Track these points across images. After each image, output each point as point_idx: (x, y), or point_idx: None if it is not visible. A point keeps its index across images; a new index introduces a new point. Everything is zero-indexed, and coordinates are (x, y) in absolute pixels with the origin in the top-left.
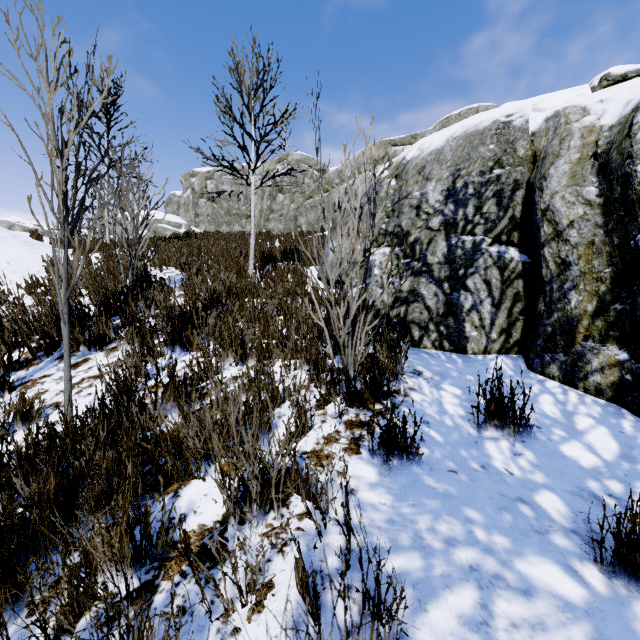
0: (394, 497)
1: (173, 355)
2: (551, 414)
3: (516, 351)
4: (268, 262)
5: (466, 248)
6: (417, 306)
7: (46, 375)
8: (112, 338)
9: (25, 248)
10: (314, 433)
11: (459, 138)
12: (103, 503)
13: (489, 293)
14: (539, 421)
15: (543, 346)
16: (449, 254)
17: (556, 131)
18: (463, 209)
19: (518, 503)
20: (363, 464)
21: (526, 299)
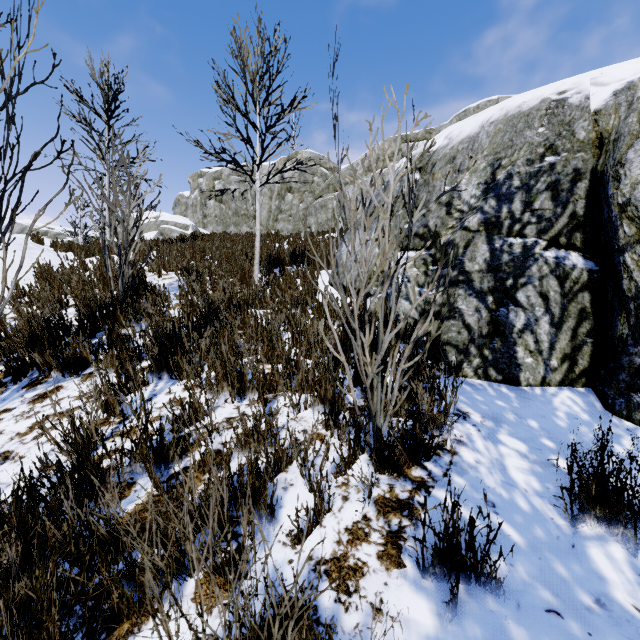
0: None
1: (159, 384)
2: None
3: (583, 383)
4: (276, 266)
5: (514, 253)
6: (454, 324)
7: (7, 409)
8: (91, 360)
9: (18, 252)
10: (333, 521)
11: (497, 122)
12: None
13: (547, 309)
14: None
15: (629, 382)
16: (492, 260)
17: (632, 106)
18: (508, 205)
19: None
20: (410, 590)
21: (595, 317)
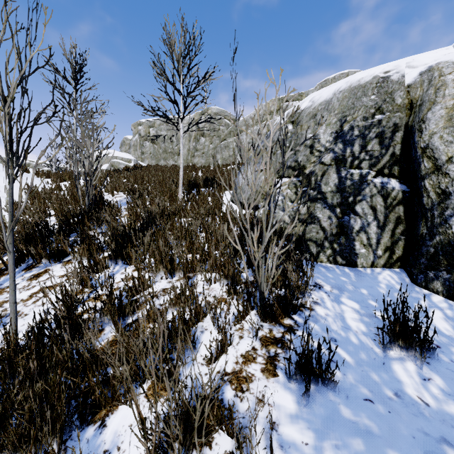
0: (316, 434)
1: (116, 267)
2: (445, 331)
3: (398, 265)
4: (193, 188)
5: (354, 179)
6: (314, 227)
7: None
8: (69, 252)
9: None
10: (233, 350)
11: (344, 91)
12: (23, 448)
13: (375, 217)
14: (436, 339)
15: (426, 264)
16: (340, 184)
17: (431, 82)
18: (350, 147)
19: (444, 446)
20: (281, 389)
21: (406, 222)
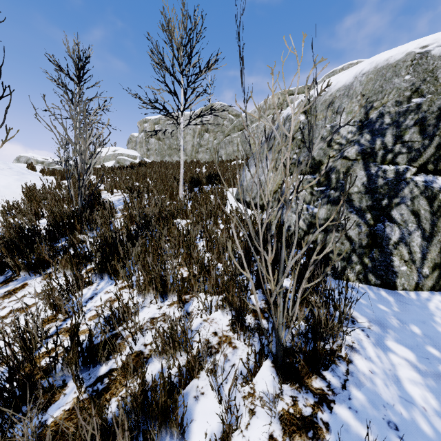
0: None
1: (100, 283)
2: None
3: None
4: (196, 185)
5: (388, 177)
6: (337, 236)
7: None
8: (52, 262)
9: (14, 177)
10: None
11: (369, 73)
12: None
13: (418, 225)
14: None
15: None
16: (369, 183)
17: None
18: (381, 138)
19: None
20: None
21: None
